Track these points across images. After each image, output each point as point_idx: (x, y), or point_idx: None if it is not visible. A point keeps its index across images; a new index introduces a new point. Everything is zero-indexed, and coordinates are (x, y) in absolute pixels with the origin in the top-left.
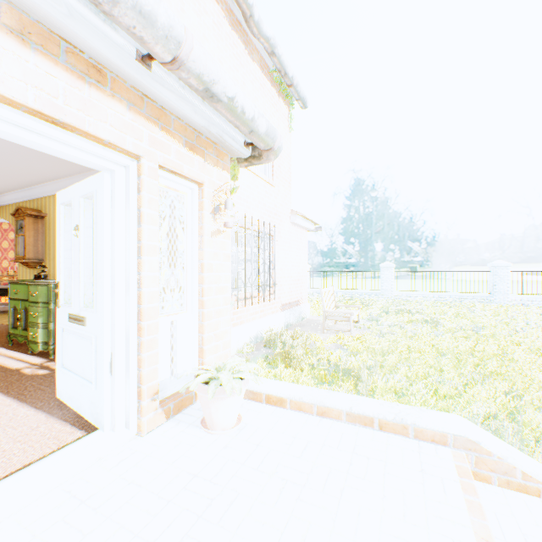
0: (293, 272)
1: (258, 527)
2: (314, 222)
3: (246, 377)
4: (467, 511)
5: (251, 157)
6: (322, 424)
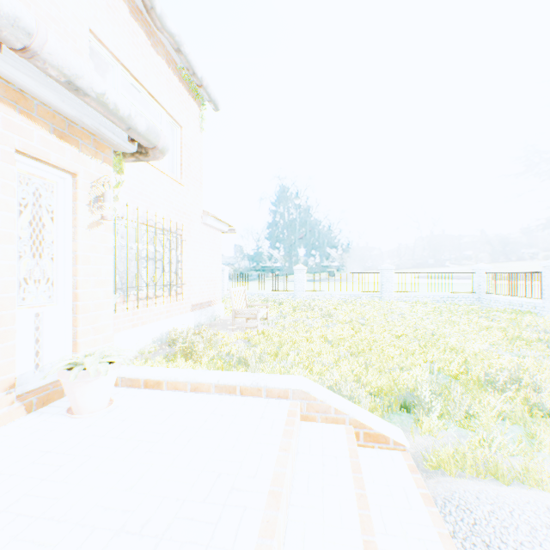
0: (205, 272)
1: (103, 476)
2: (228, 224)
3: (116, 360)
4: (281, 436)
5: (139, 152)
6: (193, 398)
